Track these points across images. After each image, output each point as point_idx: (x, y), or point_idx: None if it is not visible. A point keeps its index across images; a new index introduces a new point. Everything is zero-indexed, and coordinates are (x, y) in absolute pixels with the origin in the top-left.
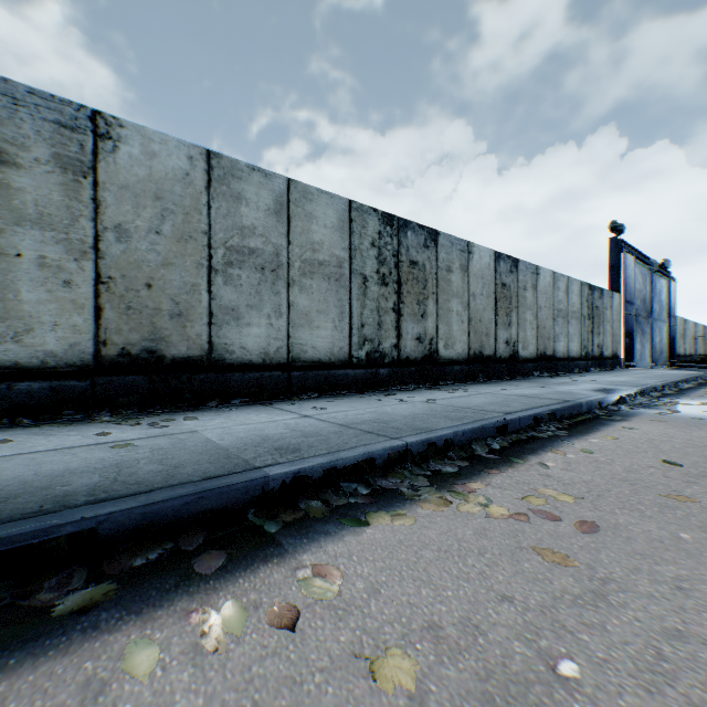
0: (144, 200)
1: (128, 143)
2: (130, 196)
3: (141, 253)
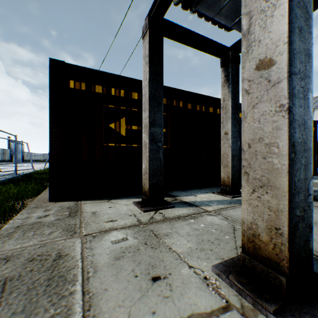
0: None
1: None
2: None
3: None
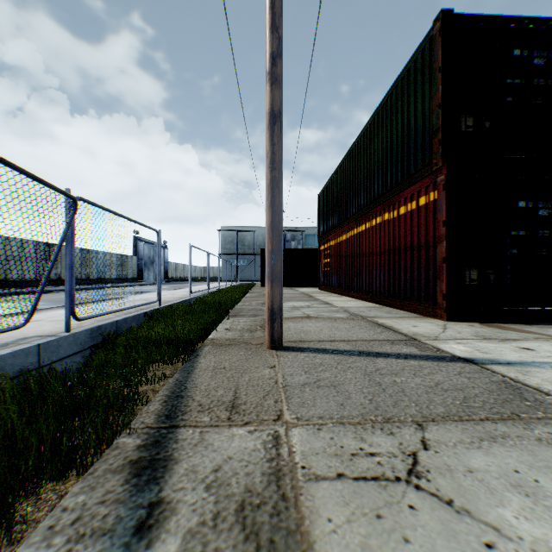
0: None
1: None
2: None
3: None
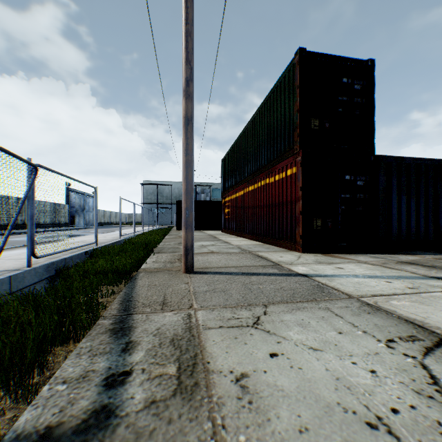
0: None
1: None
2: None
3: None
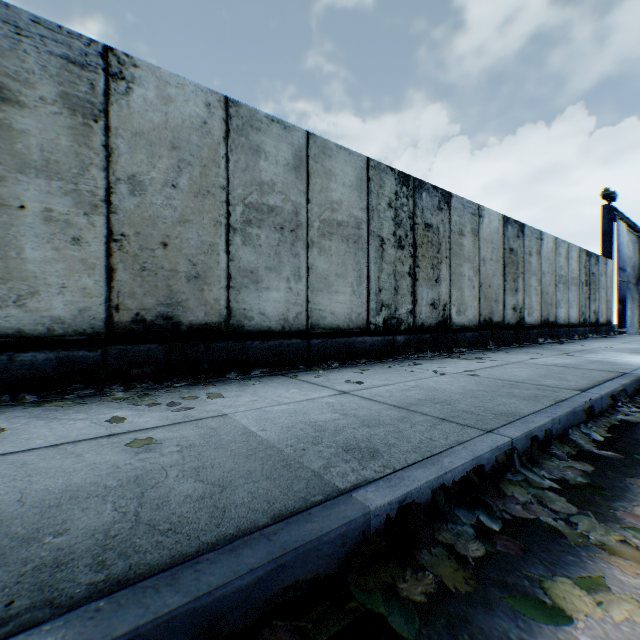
0: (159, 149)
1: (142, 85)
2: (145, 144)
3: (156, 208)
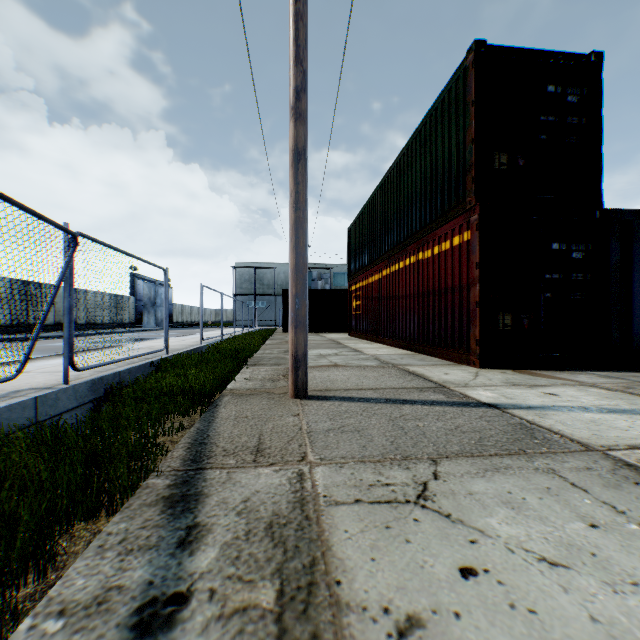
0: None
1: None
2: None
3: None
